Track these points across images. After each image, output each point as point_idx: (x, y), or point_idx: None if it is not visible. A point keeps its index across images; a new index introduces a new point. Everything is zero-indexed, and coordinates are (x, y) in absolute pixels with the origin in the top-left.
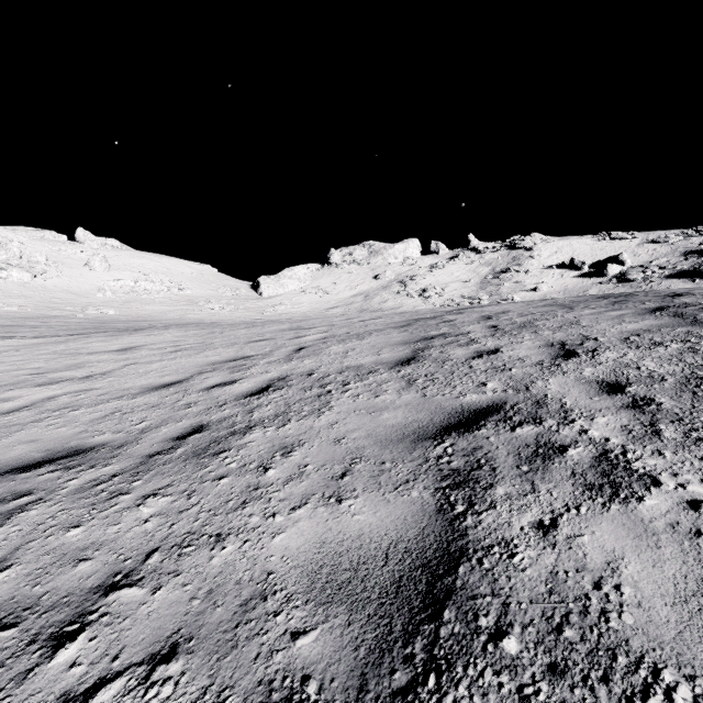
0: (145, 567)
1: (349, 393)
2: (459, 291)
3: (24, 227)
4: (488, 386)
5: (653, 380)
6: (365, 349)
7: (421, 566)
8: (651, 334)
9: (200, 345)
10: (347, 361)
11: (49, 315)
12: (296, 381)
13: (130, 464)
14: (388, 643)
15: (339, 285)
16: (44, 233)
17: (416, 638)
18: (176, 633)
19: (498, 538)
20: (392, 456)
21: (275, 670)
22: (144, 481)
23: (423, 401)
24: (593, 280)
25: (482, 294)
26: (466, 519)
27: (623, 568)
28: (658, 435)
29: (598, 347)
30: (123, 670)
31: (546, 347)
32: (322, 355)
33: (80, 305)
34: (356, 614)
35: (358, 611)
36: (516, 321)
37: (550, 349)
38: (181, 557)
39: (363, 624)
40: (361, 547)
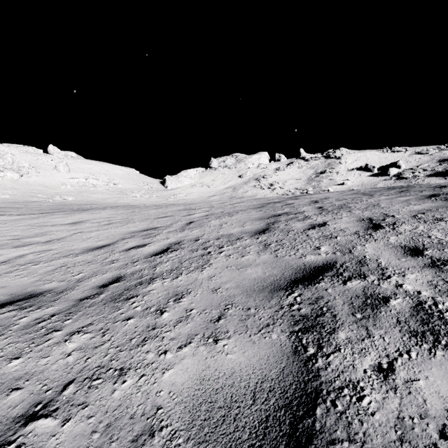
0: (61, 398)
1: (223, 254)
2: (294, 185)
3: (15, 145)
4: (321, 249)
5: (442, 246)
6: (234, 223)
7: (283, 406)
8: (433, 212)
9: (125, 220)
10: (222, 231)
11: (30, 201)
12: (186, 245)
13: (65, 306)
14: None
15: (217, 181)
16: (28, 148)
17: None
18: None
19: (346, 380)
20: (255, 303)
21: None
22: (73, 320)
23: (276, 260)
24: (380, 178)
25: (309, 187)
26: (317, 360)
27: None
28: None
29: (396, 222)
30: None
31: (359, 222)
32: (205, 227)
33: (50, 194)
34: None
35: None
36: (335, 204)
37: (362, 223)
38: (90, 389)
39: None
40: (233, 385)
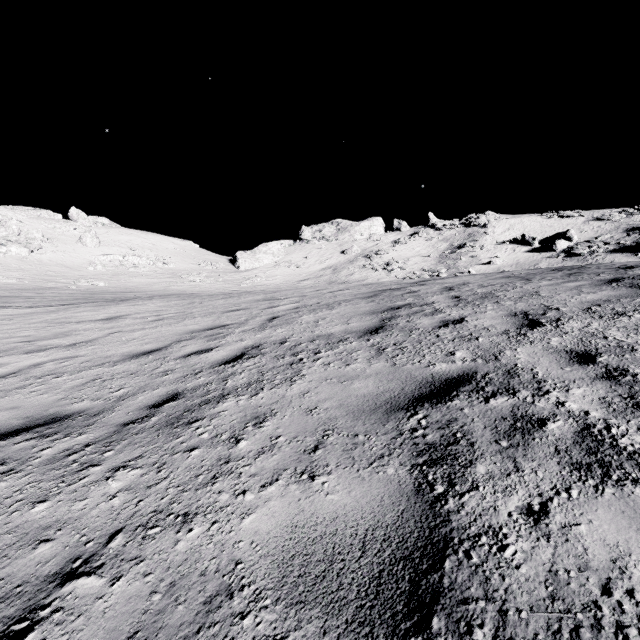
0: (106, 551)
1: (321, 362)
2: (420, 265)
3: (22, 207)
4: (456, 355)
5: (623, 350)
6: (334, 319)
7: (402, 558)
8: (612, 304)
9: (180, 314)
10: (318, 330)
11: (45, 287)
12: (269, 349)
13: (104, 433)
14: None
15: (310, 259)
16: (40, 212)
17: None
18: (131, 637)
19: (484, 526)
20: (365, 428)
21: None
22: (116, 452)
23: (393, 370)
24: (543, 255)
25: (441, 268)
26: (447, 501)
27: (632, 568)
28: None
29: (561, 317)
30: None
31: (510, 317)
32: (294, 324)
33: (73, 278)
34: (332, 619)
35: (334, 615)
36: (478, 292)
37: (514, 319)
38: (145, 540)
39: (340, 633)
40: (336, 533)
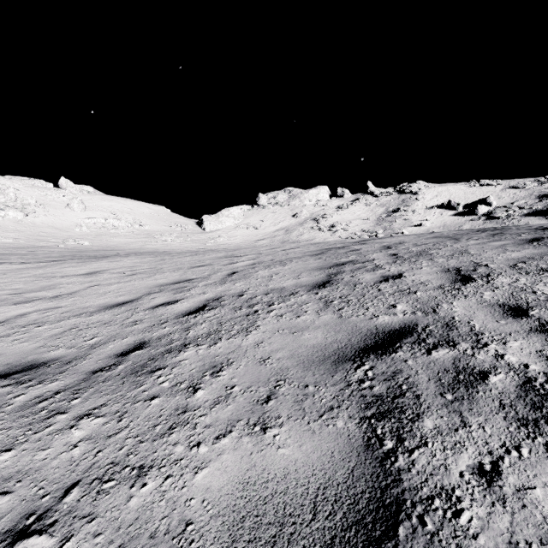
0: (61, 507)
1: (274, 313)
2: (360, 227)
3: (19, 177)
4: (397, 308)
5: None
6: (286, 274)
7: (354, 523)
8: (536, 261)
9: (152, 270)
10: (272, 284)
11: (37, 246)
12: (228, 301)
13: (74, 380)
14: None
15: (266, 221)
16: (34, 181)
17: None
18: None
19: (436, 487)
20: (315, 379)
21: None
22: (82, 399)
23: (340, 322)
24: (466, 218)
25: (378, 229)
26: (397, 458)
27: None
28: None
29: (490, 273)
30: None
31: (443, 272)
32: (251, 278)
33: (62, 238)
34: None
35: None
36: (413, 250)
37: (448, 274)
38: (99, 495)
39: None
40: (287, 492)
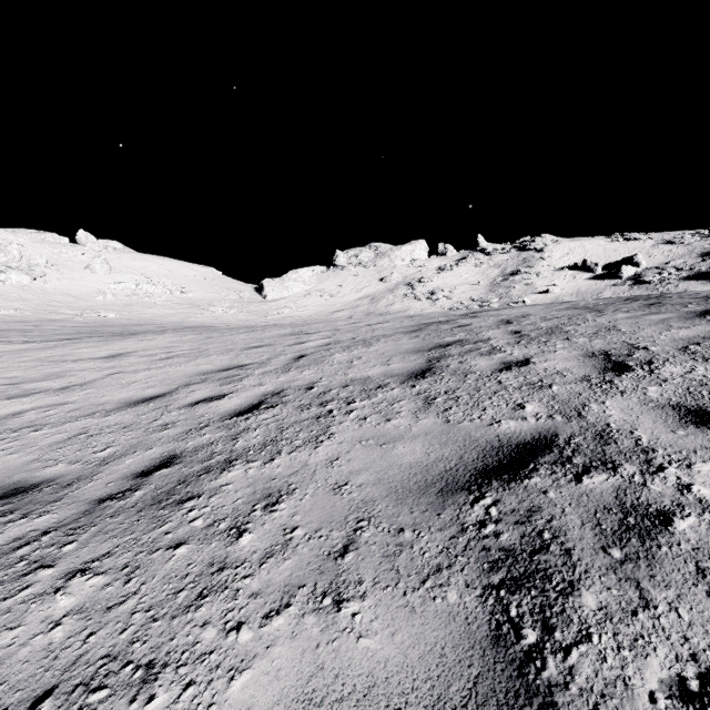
0: None
1: (354, 415)
2: (468, 294)
3: (25, 230)
4: (527, 409)
5: None
6: (372, 358)
7: None
8: None
9: (194, 351)
10: (352, 373)
11: (47, 319)
12: (292, 397)
13: (71, 513)
14: None
15: (345, 287)
16: (45, 235)
17: None
18: None
19: None
20: (413, 518)
21: None
22: (78, 545)
23: (447, 429)
24: (607, 282)
25: (492, 297)
26: (545, 662)
27: None
28: None
29: (653, 359)
30: None
31: (587, 358)
32: (324, 364)
33: (80, 309)
34: None
35: None
36: (542, 326)
37: (593, 361)
38: None
39: None
40: None
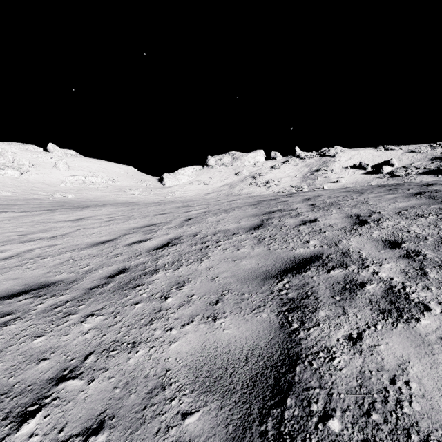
0: (84, 365)
1: (220, 248)
2: (289, 183)
3: (15, 143)
4: (310, 243)
5: (419, 239)
6: (230, 219)
7: (270, 366)
8: (415, 209)
9: (125, 217)
10: (219, 227)
11: (31, 198)
12: (186, 240)
13: (77, 294)
14: (248, 422)
15: (214, 179)
16: (28, 146)
17: (268, 419)
18: (103, 412)
19: (322, 347)
20: (249, 289)
21: (170, 441)
22: (86, 305)
23: (268, 253)
24: (374, 176)
25: (304, 185)
26: (299, 333)
27: (409, 369)
28: (426, 276)
29: (381, 218)
30: (66, 440)
31: (347, 218)
32: (203, 223)
33: (50, 192)
34: (226, 400)
35: (228, 398)
36: (327, 201)
37: (350, 219)
38: (108, 358)
39: (231, 408)
40: (229, 352)
